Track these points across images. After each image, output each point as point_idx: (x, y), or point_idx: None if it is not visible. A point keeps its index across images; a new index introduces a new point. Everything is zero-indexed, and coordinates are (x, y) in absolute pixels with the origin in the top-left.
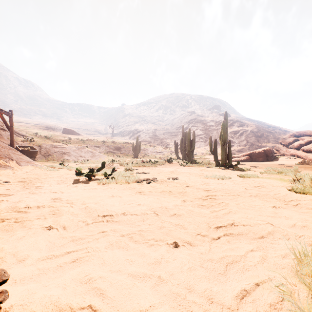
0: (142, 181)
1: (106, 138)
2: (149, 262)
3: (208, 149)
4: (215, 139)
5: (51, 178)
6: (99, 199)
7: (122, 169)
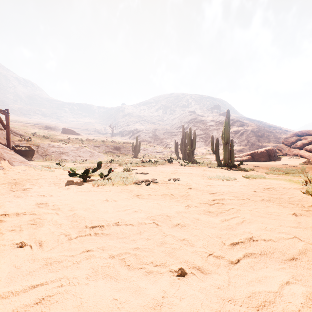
0: (140, 182)
1: (106, 138)
2: (146, 304)
3: (209, 149)
4: (217, 138)
5: (44, 179)
6: (91, 204)
7: (121, 169)
